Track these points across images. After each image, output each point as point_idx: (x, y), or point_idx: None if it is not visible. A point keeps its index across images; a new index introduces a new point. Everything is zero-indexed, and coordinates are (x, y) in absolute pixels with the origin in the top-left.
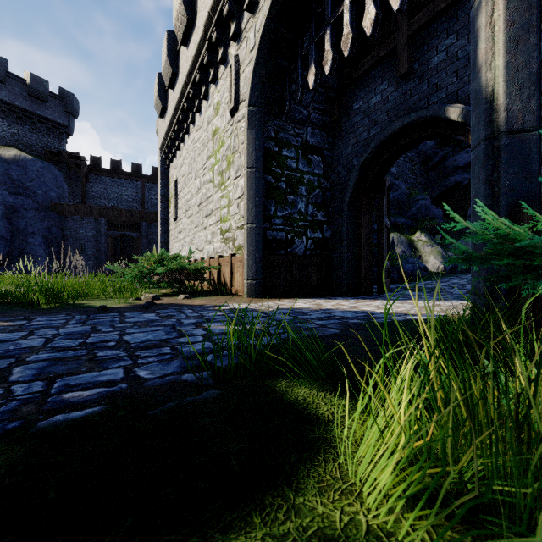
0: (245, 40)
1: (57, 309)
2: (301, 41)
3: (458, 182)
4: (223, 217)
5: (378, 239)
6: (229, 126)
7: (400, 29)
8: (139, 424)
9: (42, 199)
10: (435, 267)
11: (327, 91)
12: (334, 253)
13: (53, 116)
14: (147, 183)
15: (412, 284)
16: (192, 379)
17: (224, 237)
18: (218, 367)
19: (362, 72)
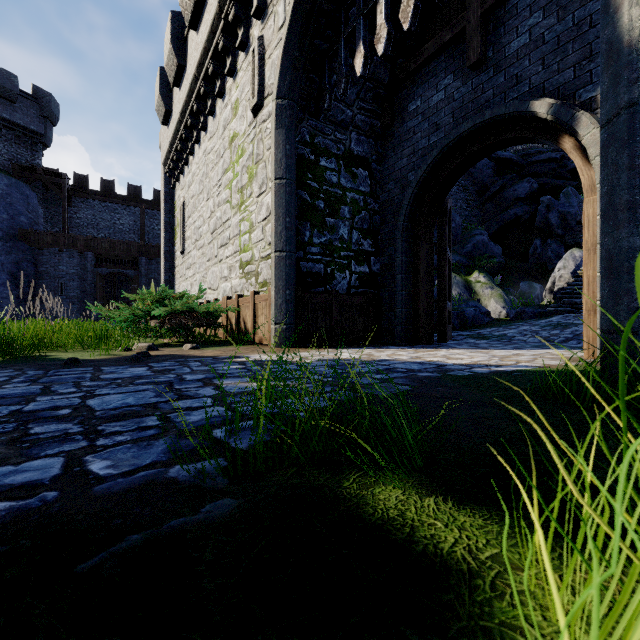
0: (272, 16)
1: (5, 363)
2: (346, 16)
3: (518, 216)
4: (244, 245)
5: (439, 274)
6: (250, 129)
7: (470, 5)
8: (44, 606)
9: (8, 225)
10: (497, 312)
11: (376, 86)
12: (383, 292)
13: (24, 121)
14: (148, 209)
15: (476, 332)
16: (187, 476)
17: (245, 271)
18: (236, 451)
19: (421, 62)
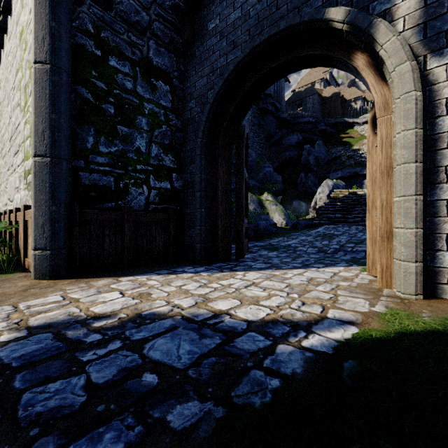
0: None
1: None
2: None
3: (291, 157)
4: (26, 152)
5: (236, 192)
6: (30, 16)
7: None
8: None
9: None
10: (279, 222)
11: None
12: (186, 208)
13: None
14: None
15: (268, 242)
16: None
17: (27, 181)
18: None
19: None
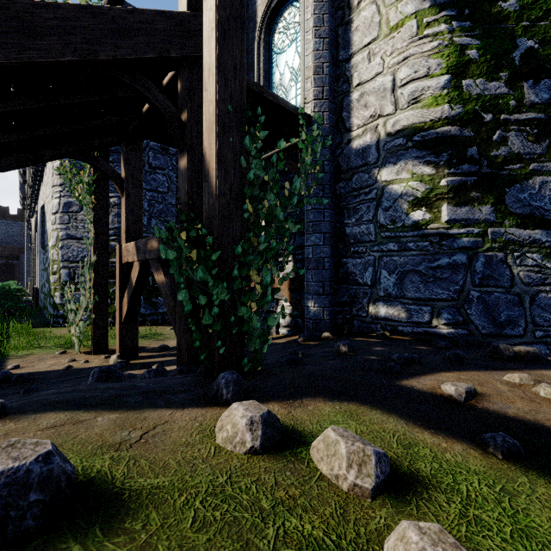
0: None
1: None
2: None
3: None
4: None
5: None
6: None
7: None
8: None
9: None
10: None
11: None
12: None
13: None
14: None
15: None
16: None
17: None
18: None
19: None
